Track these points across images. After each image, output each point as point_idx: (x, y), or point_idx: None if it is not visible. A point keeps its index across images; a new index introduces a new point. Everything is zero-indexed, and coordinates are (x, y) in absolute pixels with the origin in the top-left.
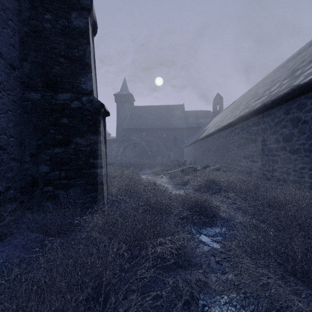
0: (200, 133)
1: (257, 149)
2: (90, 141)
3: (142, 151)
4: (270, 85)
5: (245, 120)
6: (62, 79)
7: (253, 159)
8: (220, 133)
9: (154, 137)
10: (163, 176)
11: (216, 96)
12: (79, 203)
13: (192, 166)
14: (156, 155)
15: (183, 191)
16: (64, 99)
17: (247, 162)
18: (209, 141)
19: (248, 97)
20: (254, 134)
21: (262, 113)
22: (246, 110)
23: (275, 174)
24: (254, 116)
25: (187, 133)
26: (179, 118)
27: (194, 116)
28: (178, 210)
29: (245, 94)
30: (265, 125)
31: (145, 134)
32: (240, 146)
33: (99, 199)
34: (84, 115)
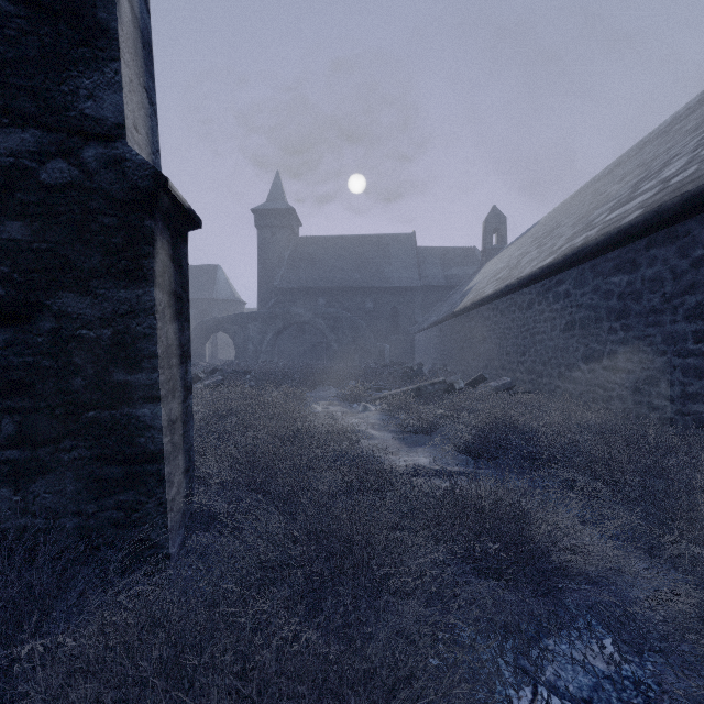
0: (454, 300)
1: (629, 337)
2: (114, 307)
3: (317, 342)
4: (643, 171)
5: (590, 259)
6: (4, 77)
7: (614, 364)
8: (511, 296)
9: (345, 308)
10: (368, 407)
11: (491, 214)
12: (73, 531)
13: (442, 381)
14: (350, 350)
15: (427, 454)
16: (13, 152)
17: (595, 370)
18: (481, 316)
19: (578, 209)
20: (618, 295)
21: (644, 237)
22: (590, 233)
23: (694, 408)
24: (619, 247)
25: (424, 299)
26: (404, 265)
27: (439, 260)
28: (435, 569)
29: (564, 206)
30: (658, 269)
31: (325, 301)
32: (573, 328)
33: (149, 513)
34: (91, 212)
